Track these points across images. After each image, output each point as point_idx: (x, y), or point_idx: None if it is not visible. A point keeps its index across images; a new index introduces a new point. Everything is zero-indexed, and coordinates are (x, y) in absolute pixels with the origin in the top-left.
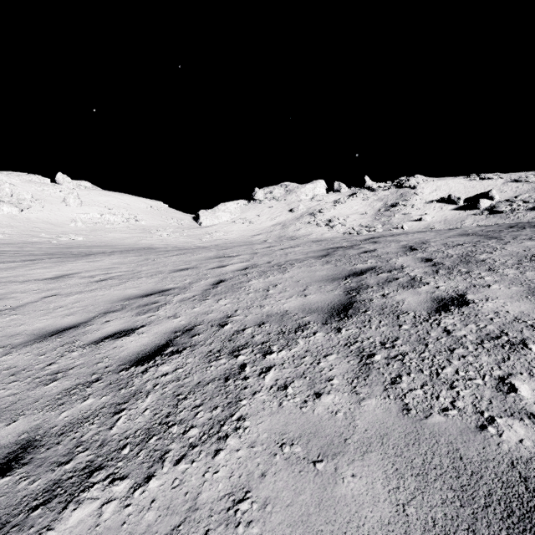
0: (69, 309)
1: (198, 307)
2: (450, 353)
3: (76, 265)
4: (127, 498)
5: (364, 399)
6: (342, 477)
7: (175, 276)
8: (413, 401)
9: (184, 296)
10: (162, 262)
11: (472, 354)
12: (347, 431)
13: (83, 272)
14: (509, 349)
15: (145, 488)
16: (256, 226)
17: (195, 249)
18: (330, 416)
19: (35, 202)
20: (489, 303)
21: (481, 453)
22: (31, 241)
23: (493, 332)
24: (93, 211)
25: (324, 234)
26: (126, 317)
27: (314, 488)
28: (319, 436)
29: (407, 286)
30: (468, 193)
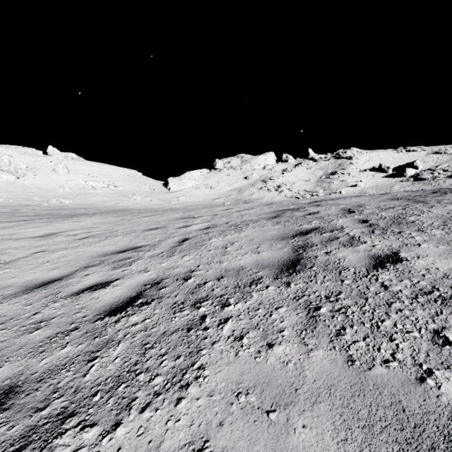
0: (55, 264)
1: (165, 262)
2: (389, 306)
3: (62, 225)
4: (95, 446)
5: (312, 351)
6: (293, 428)
7: (147, 234)
8: (357, 353)
9: (154, 252)
10: (136, 222)
11: (408, 308)
12: (297, 381)
13: (68, 230)
14: (441, 304)
15: (112, 436)
16: (216, 191)
17: (164, 211)
18: (282, 366)
19: (29, 171)
20: (420, 261)
21: (422, 405)
22: (25, 203)
23: (426, 287)
24: (78, 178)
25: (274, 198)
26: (103, 271)
27: (268, 439)
28: (272, 386)
29: (347, 244)
30: (396, 163)
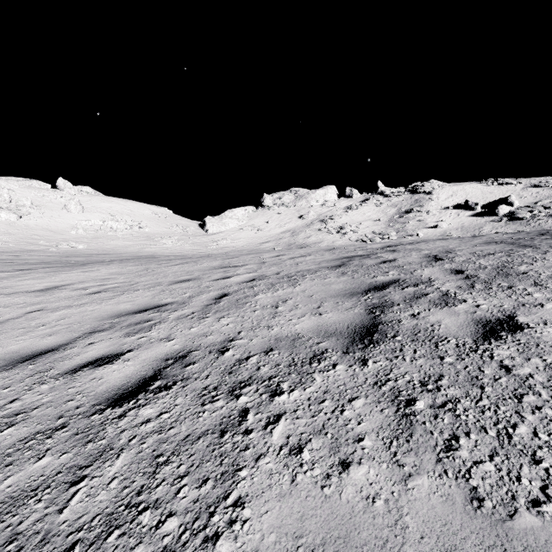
0: (52, 328)
1: (196, 326)
2: (518, 401)
3: (70, 275)
4: None
5: (412, 477)
6: None
7: (175, 288)
8: (484, 484)
9: (181, 312)
10: (163, 272)
11: (550, 405)
12: (393, 538)
13: (76, 283)
14: None
15: None
16: (264, 233)
17: (199, 258)
18: (366, 506)
19: (35, 209)
20: (549, 329)
21: None
22: (29, 249)
23: None
24: (95, 217)
25: (336, 242)
26: (113, 338)
27: None
28: (352, 545)
29: (440, 303)
30: (486, 199)
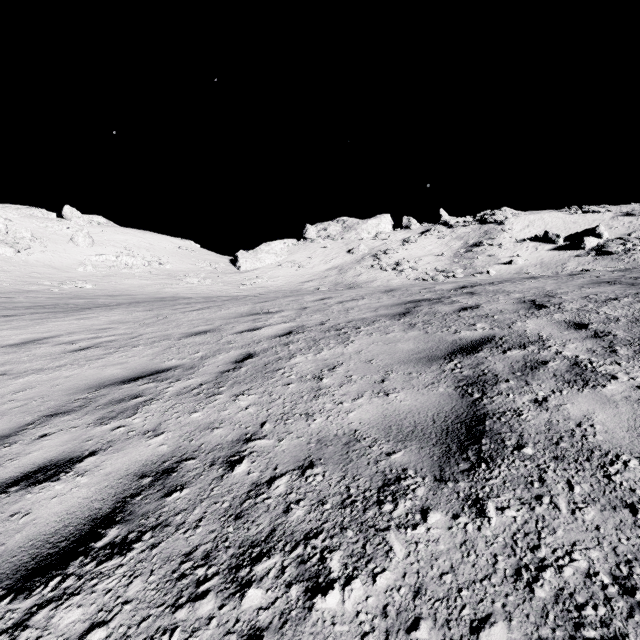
0: (2, 405)
1: (200, 410)
2: None
3: (60, 324)
4: None
5: None
6: None
7: (185, 344)
8: None
9: (185, 384)
10: (176, 320)
11: None
12: None
13: (63, 334)
14: None
15: None
16: (307, 270)
17: (225, 301)
18: None
19: (36, 241)
20: None
21: None
22: (26, 289)
23: None
24: (107, 252)
25: (391, 280)
26: (78, 427)
27: None
28: None
29: (574, 381)
30: (569, 230)
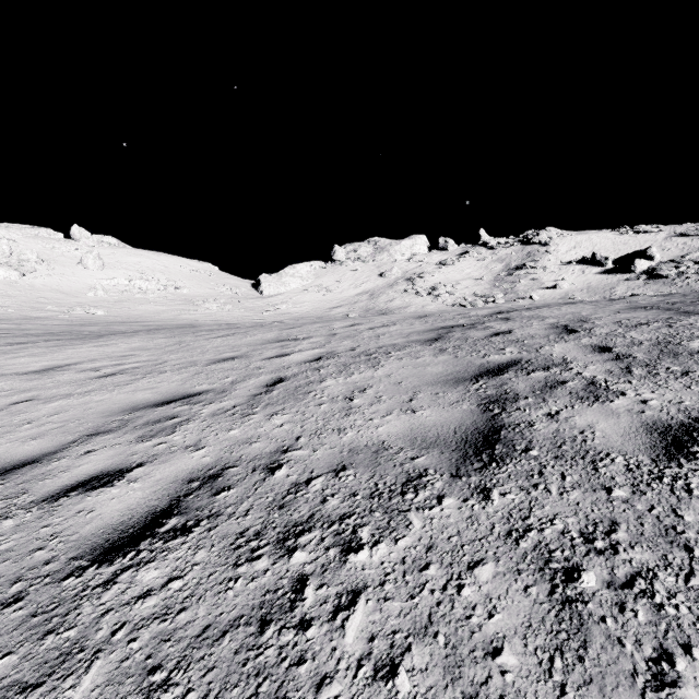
0: (40, 426)
1: (237, 428)
2: None
3: (79, 351)
4: None
5: None
6: None
7: (214, 370)
8: None
9: (219, 406)
10: (200, 346)
11: None
12: None
13: (85, 361)
14: None
15: None
16: (335, 295)
17: (249, 328)
18: None
19: (42, 264)
20: None
21: None
22: (33, 315)
23: None
24: (119, 275)
25: (426, 306)
26: (120, 444)
27: None
28: None
29: (587, 397)
30: (618, 251)
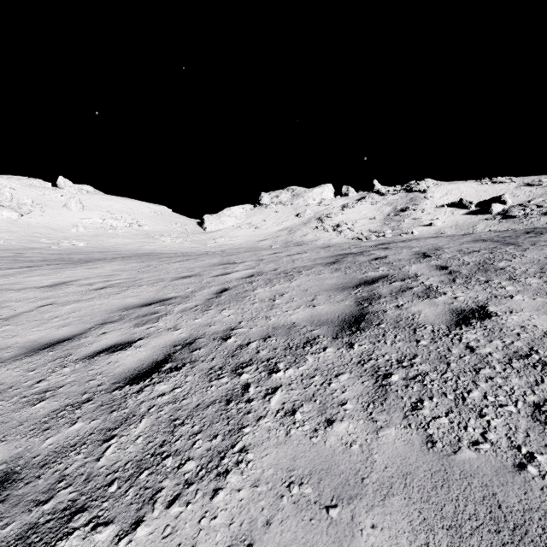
0: (65, 320)
1: (200, 318)
2: (476, 373)
3: (75, 272)
4: None
5: (382, 429)
6: (360, 528)
7: (178, 284)
8: (438, 432)
9: (185, 306)
10: (164, 268)
11: (501, 376)
12: (364, 468)
13: (82, 279)
14: (542, 370)
15: (131, 537)
16: (262, 231)
17: (199, 255)
18: (344, 449)
19: (36, 207)
20: (514, 316)
21: (522, 500)
22: (31, 246)
23: (522, 349)
24: (95, 215)
25: (332, 239)
26: (124, 328)
27: (328, 542)
28: (332, 474)
29: (423, 296)
30: (480, 197)
